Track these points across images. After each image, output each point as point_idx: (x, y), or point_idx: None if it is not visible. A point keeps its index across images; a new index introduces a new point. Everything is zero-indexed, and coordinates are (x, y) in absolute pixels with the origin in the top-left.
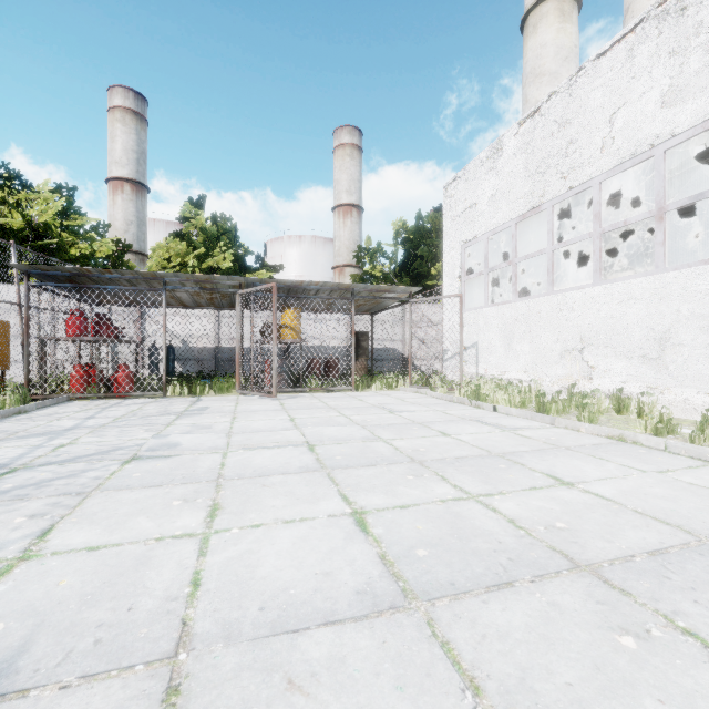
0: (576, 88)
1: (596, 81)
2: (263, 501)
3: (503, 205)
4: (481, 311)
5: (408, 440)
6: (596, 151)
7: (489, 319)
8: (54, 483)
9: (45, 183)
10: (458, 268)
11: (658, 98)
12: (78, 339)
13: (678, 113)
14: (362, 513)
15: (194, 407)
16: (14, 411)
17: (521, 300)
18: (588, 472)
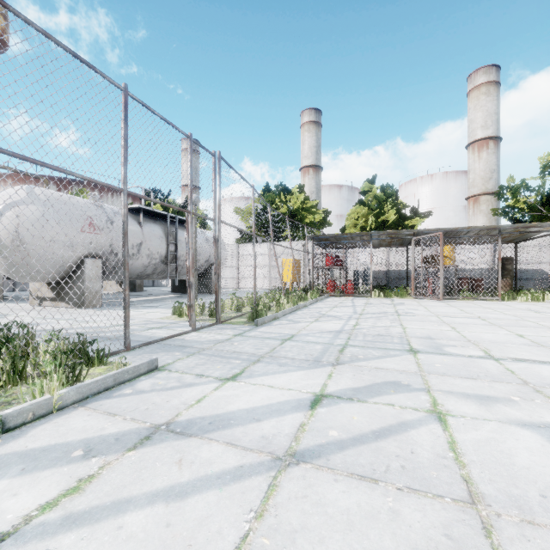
0: None
1: None
2: (471, 328)
3: None
4: None
5: (549, 323)
6: None
7: None
8: (382, 317)
9: (295, 188)
10: None
11: None
12: (332, 267)
13: None
14: (521, 335)
15: (395, 302)
16: (321, 298)
17: None
18: None
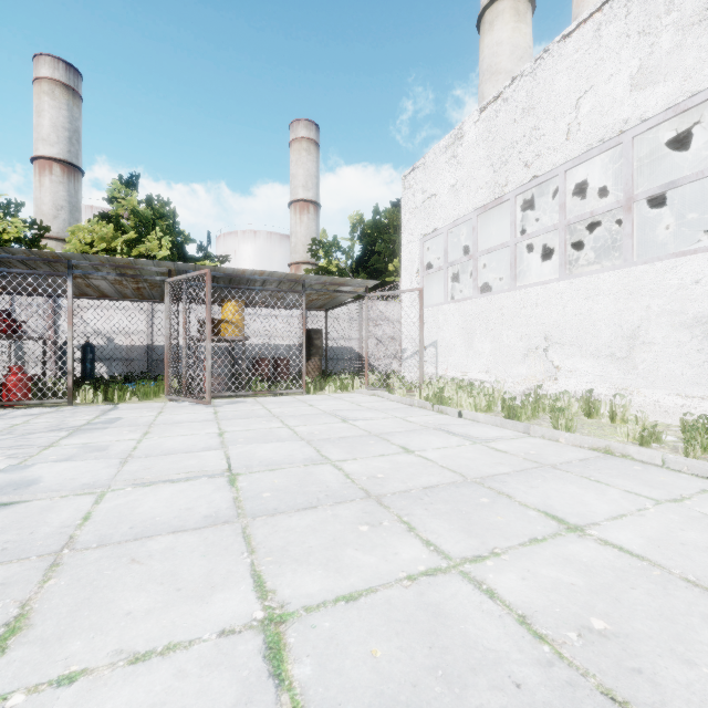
0: (540, 71)
1: (561, 63)
2: (114, 600)
3: (464, 196)
4: (441, 308)
5: (362, 461)
6: (561, 137)
7: (449, 316)
8: None
9: None
10: (416, 263)
11: (627, 80)
12: None
13: (648, 96)
14: (281, 620)
15: (101, 418)
16: None
17: (482, 296)
18: (593, 505)
